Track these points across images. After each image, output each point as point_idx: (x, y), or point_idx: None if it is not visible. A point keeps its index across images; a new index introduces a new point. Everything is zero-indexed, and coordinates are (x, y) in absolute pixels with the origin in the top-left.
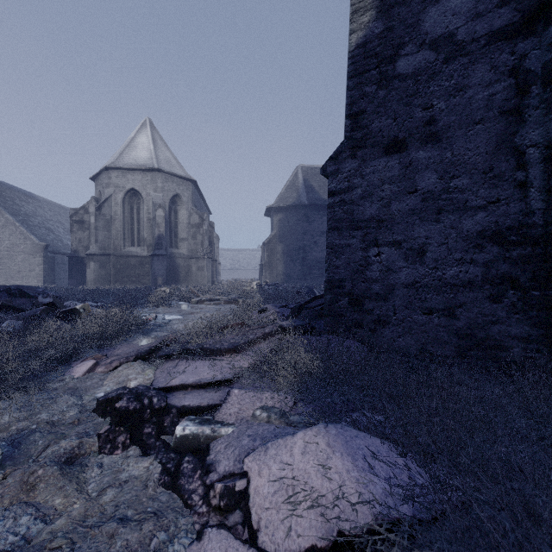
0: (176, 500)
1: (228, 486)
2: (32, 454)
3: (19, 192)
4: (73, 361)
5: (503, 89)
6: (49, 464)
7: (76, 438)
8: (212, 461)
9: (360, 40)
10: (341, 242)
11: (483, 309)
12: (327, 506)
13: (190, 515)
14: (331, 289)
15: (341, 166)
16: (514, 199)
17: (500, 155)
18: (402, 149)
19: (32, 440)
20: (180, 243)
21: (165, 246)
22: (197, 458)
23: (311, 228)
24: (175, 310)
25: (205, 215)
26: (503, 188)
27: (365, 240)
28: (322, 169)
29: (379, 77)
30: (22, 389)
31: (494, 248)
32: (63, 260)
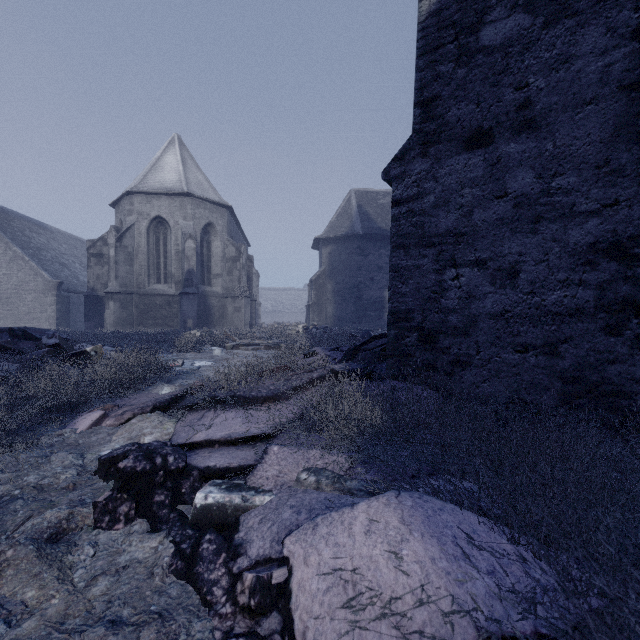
0: (191, 595)
1: (261, 577)
2: (7, 529)
3: (29, 222)
4: (79, 413)
5: (623, 56)
6: (23, 542)
7: (66, 507)
8: (242, 540)
9: (433, 7)
10: (409, 263)
11: (596, 344)
12: (405, 613)
13: (208, 617)
14: (396, 322)
15: (408, 167)
16: (639, 200)
17: (619, 143)
18: (487, 142)
19: (11, 509)
20: (214, 280)
21: (196, 283)
22: (223, 536)
23: (367, 262)
24: (206, 356)
25: (243, 247)
26: (623, 186)
27: (439, 259)
28: (384, 172)
29: (457, 52)
30: (9, 445)
31: (611, 265)
32: (79, 299)
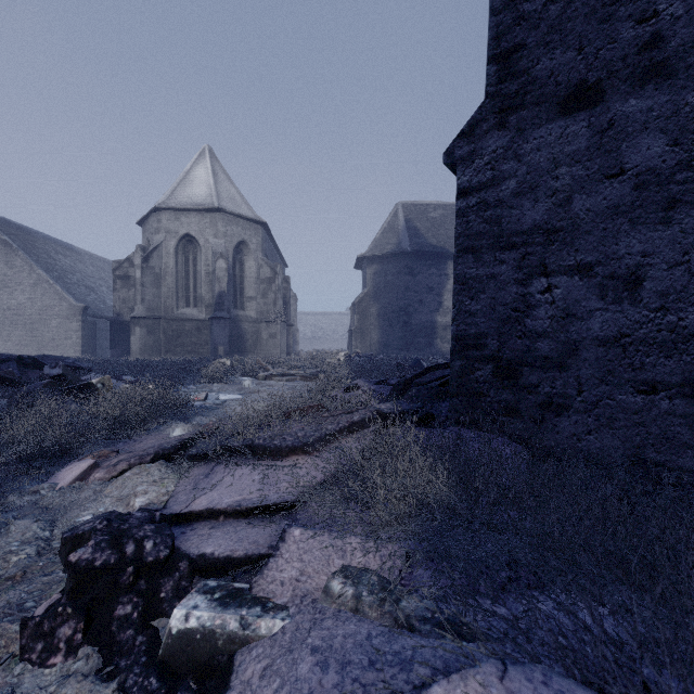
0: None
1: None
2: None
3: (55, 244)
4: (71, 459)
5: None
6: None
7: None
8: None
9: None
10: (480, 272)
11: None
12: None
13: None
14: (462, 351)
15: (479, 144)
16: None
17: None
18: (594, 101)
19: None
20: (247, 303)
21: (227, 306)
22: (205, 691)
23: (416, 282)
24: (235, 388)
25: (279, 266)
26: None
27: (523, 266)
28: (446, 154)
29: None
30: None
31: None
32: (106, 325)
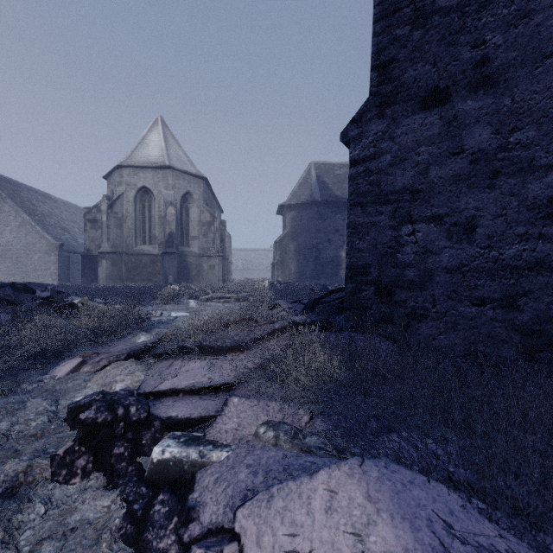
0: None
1: None
2: None
3: (36, 193)
4: (62, 359)
5: None
6: None
7: (28, 458)
8: (195, 502)
9: None
10: (366, 220)
11: None
12: None
13: None
14: (353, 277)
15: (365, 128)
16: None
17: None
18: (444, 101)
19: None
20: (191, 241)
21: (176, 244)
22: (177, 494)
23: (325, 225)
24: (183, 308)
25: (216, 212)
26: None
27: (395, 216)
28: (342, 134)
29: (413, 15)
30: None
31: None
32: (77, 259)
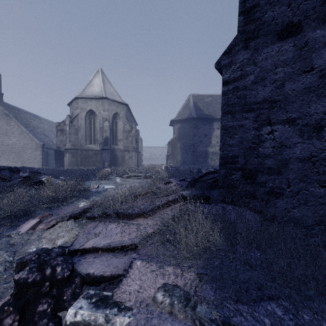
0: None
1: None
2: None
3: (30, 115)
4: (29, 218)
5: None
6: None
7: None
8: None
9: None
10: (235, 124)
11: None
12: None
13: None
14: (225, 164)
15: (234, 58)
16: None
17: None
18: (296, 32)
19: None
20: (118, 142)
21: (109, 144)
22: None
23: (198, 132)
24: (112, 182)
25: (133, 125)
26: None
27: (257, 120)
28: (216, 63)
29: None
30: None
31: None
32: (53, 152)
